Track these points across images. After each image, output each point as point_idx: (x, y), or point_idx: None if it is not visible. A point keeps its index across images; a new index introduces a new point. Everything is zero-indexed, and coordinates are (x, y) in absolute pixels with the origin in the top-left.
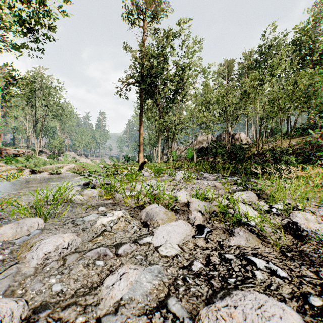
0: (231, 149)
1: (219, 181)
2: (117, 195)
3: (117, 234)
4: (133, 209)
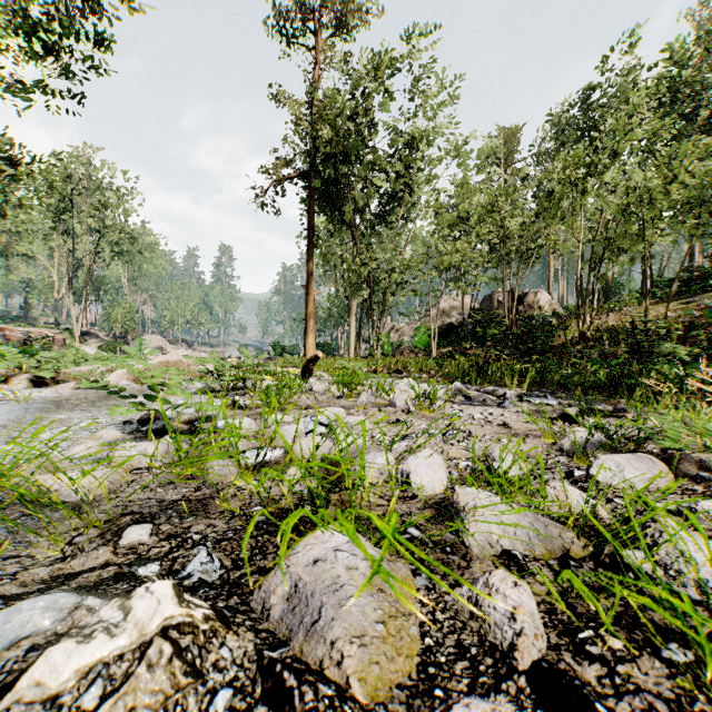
0: (524, 326)
1: (510, 409)
2: (216, 463)
3: None
4: (252, 533)
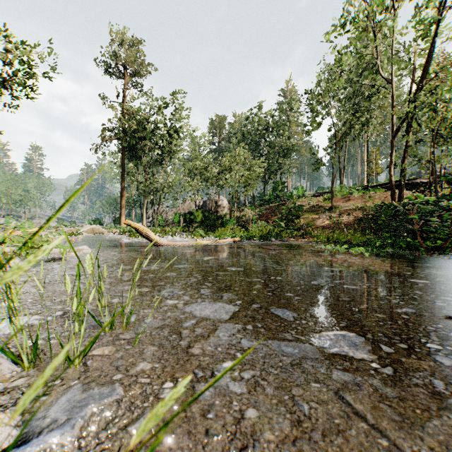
0: (206, 217)
1: None
2: None
3: None
4: None
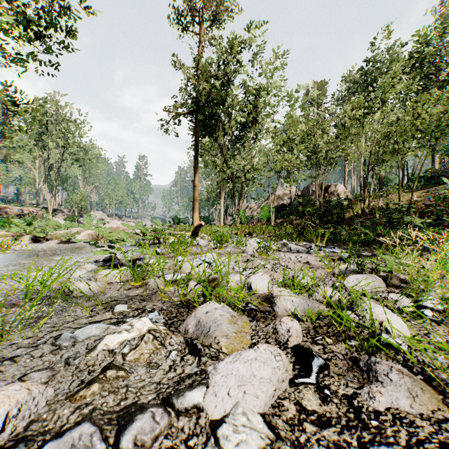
0: (326, 206)
1: (312, 254)
2: (152, 279)
3: (134, 375)
4: (175, 308)
